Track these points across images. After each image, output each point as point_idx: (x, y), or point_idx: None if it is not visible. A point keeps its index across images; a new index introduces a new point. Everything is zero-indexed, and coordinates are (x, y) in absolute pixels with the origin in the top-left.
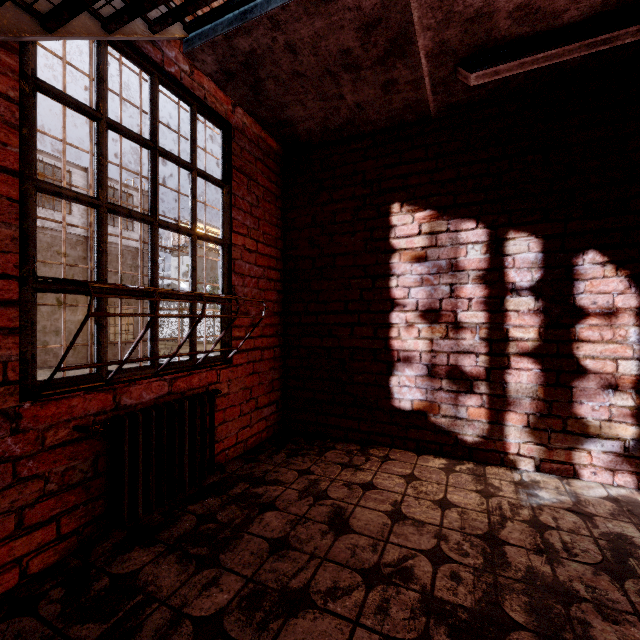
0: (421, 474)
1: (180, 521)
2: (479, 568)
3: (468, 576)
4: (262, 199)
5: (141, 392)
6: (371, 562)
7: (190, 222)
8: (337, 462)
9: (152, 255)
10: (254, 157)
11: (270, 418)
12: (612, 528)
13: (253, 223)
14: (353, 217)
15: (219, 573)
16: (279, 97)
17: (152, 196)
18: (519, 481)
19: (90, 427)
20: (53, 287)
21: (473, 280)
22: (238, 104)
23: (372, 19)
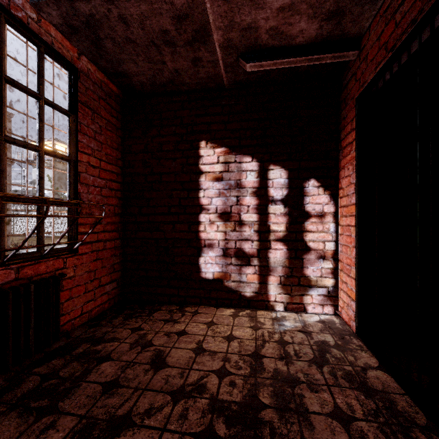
0: (218, 320)
1: (24, 382)
2: (247, 375)
3: (240, 382)
4: (105, 128)
5: None
6: (178, 385)
7: (38, 140)
8: (161, 319)
9: None
10: (98, 96)
11: (112, 292)
12: (320, 338)
13: (97, 146)
14: (174, 148)
15: (57, 417)
16: (116, 54)
17: None
18: (275, 317)
19: None
20: None
21: (250, 194)
22: (82, 53)
23: (182, 13)
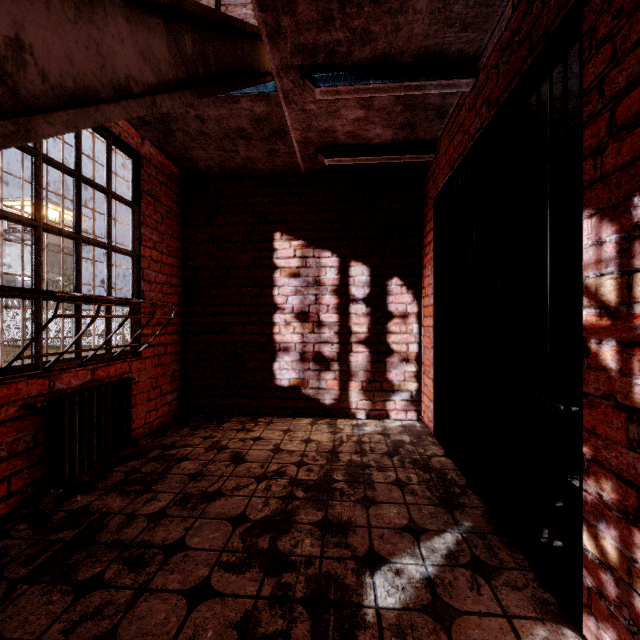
0: (295, 428)
1: (110, 477)
2: (323, 464)
3: (317, 468)
4: (166, 217)
5: (70, 379)
6: (260, 473)
7: (107, 237)
8: (233, 429)
9: (77, 266)
10: (159, 181)
11: (172, 404)
12: (397, 438)
13: (158, 237)
14: (245, 239)
15: (155, 495)
16: (186, 143)
17: (77, 217)
18: (355, 424)
19: (38, 404)
20: (3, 293)
21: (330, 292)
22: (148, 140)
23: (261, 117)
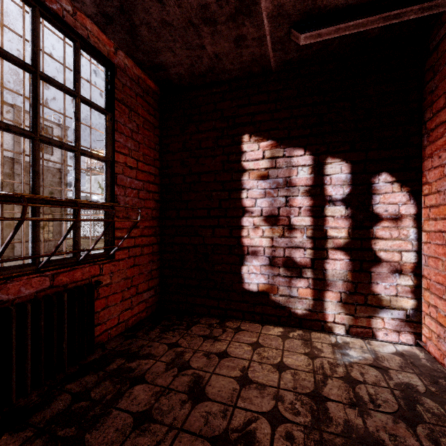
0: (264, 341)
1: (55, 401)
2: (308, 426)
3: (300, 435)
4: (142, 127)
5: (20, 288)
6: (221, 429)
7: (73, 140)
8: (200, 335)
9: (33, 166)
10: (135, 93)
11: (149, 300)
12: (402, 379)
13: (134, 145)
14: (214, 144)
15: None
16: (152, 43)
17: (33, 114)
18: (335, 343)
19: None
20: None
21: (302, 193)
22: (118, 46)
23: None
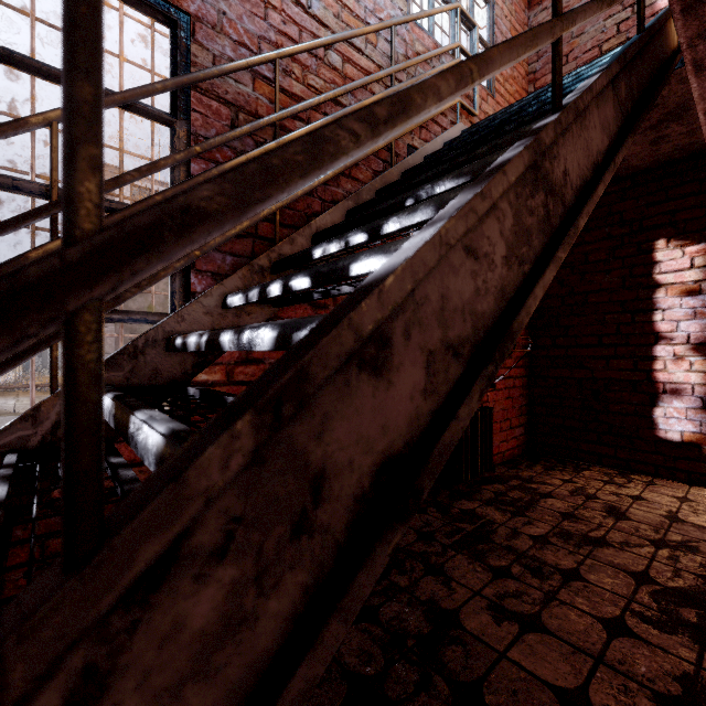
0: (696, 498)
1: (482, 492)
2: None
3: None
4: None
5: None
6: (655, 537)
7: None
8: (597, 479)
9: None
10: None
11: (519, 438)
12: None
13: None
14: (608, 256)
15: (530, 520)
16: None
17: None
18: None
19: None
20: None
21: None
22: None
23: None
